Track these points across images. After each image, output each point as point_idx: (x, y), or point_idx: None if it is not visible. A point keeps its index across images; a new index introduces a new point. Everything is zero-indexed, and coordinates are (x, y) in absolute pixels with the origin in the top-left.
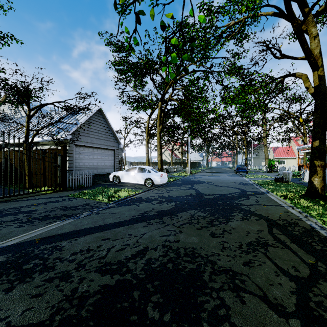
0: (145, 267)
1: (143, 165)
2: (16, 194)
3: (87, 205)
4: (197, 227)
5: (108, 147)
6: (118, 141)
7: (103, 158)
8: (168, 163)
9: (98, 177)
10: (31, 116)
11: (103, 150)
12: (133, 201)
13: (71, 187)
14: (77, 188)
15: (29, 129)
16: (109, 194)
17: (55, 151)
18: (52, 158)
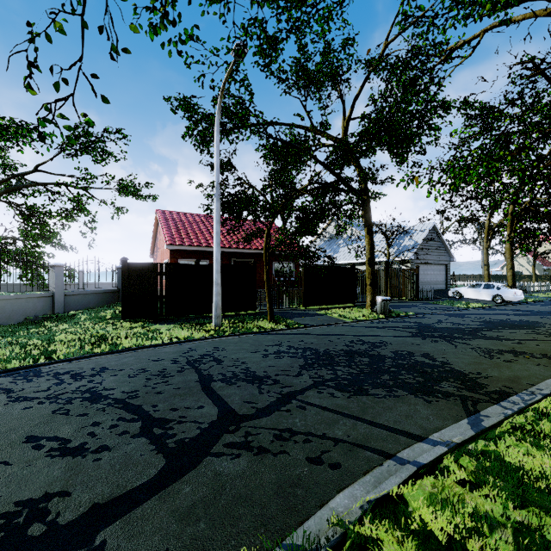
0: (511, 321)
1: (470, 280)
2: (397, 299)
3: (452, 308)
4: (545, 319)
5: (440, 262)
6: (449, 255)
7: (435, 274)
8: (525, 277)
9: (434, 292)
10: (390, 245)
11: (435, 266)
12: (487, 309)
13: (421, 298)
14: (425, 300)
15: (389, 255)
16: (463, 304)
17: (409, 270)
18: (406, 276)
